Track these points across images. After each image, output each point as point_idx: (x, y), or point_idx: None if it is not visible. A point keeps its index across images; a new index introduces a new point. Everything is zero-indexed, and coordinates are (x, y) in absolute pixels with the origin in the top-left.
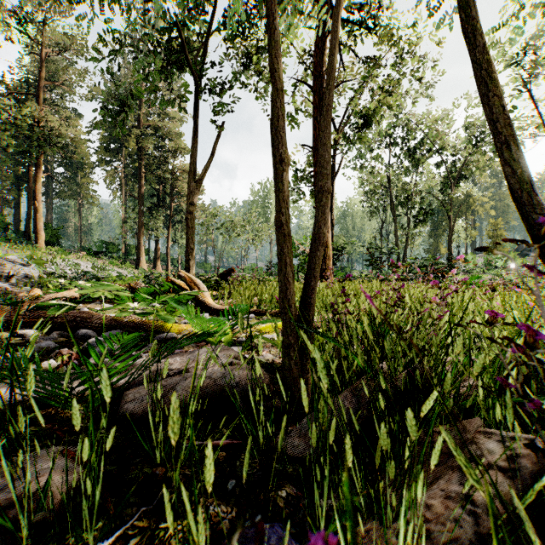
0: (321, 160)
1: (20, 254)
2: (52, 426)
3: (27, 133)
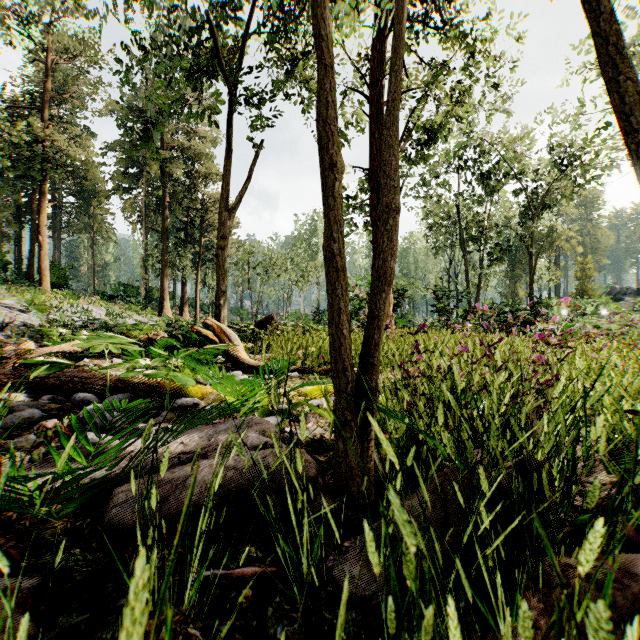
0: (387, 169)
1: (19, 298)
2: (7, 541)
3: (29, 154)
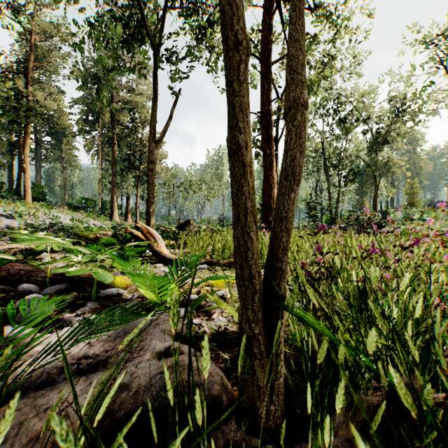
0: (294, 65)
1: (5, 207)
2: None
3: (16, 105)
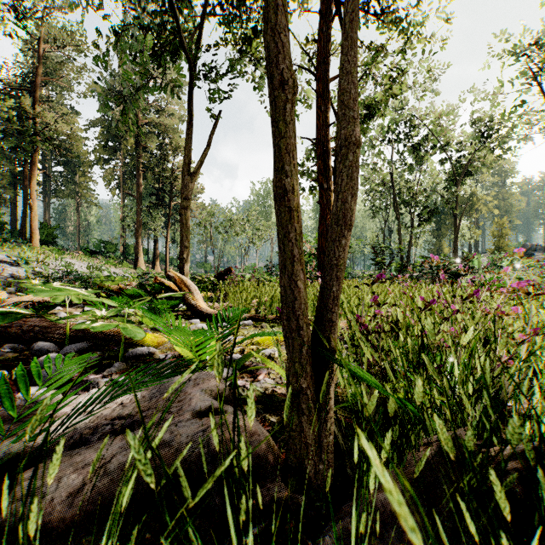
0: (346, 100)
1: (8, 253)
2: None
3: (21, 129)
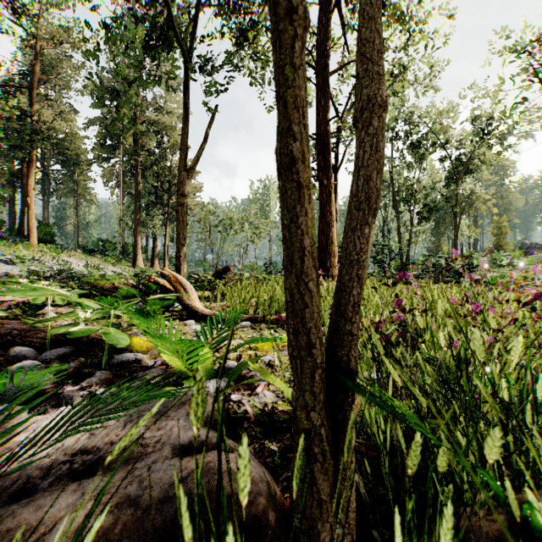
0: (367, 51)
1: (3, 251)
2: None
3: (18, 126)
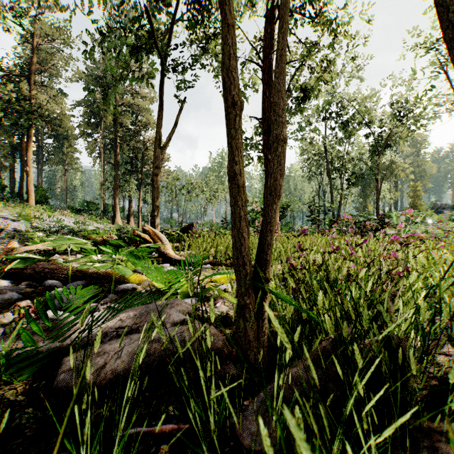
0: (277, 109)
1: (11, 211)
2: None
3: (19, 109)
